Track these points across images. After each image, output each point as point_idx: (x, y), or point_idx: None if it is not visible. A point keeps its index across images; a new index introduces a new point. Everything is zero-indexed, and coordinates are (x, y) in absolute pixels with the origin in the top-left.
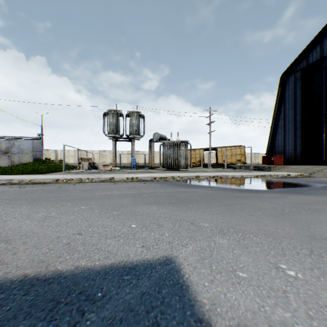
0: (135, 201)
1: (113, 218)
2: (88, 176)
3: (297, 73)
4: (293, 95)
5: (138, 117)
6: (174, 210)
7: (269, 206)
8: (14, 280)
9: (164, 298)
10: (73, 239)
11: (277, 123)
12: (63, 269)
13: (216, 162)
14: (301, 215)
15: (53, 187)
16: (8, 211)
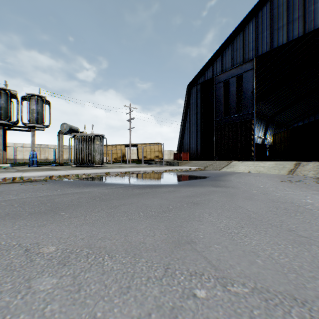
0: None
1: None
2: None
3: (198, 86)
4: (196, 103)
5: (41, 102)
6: (24, 227)
7: (158, 203)
8: None
9: None
10: None
11: (185, 125)
12: None
13: (138, 158)
14: (181, 211)
15: None
16: None
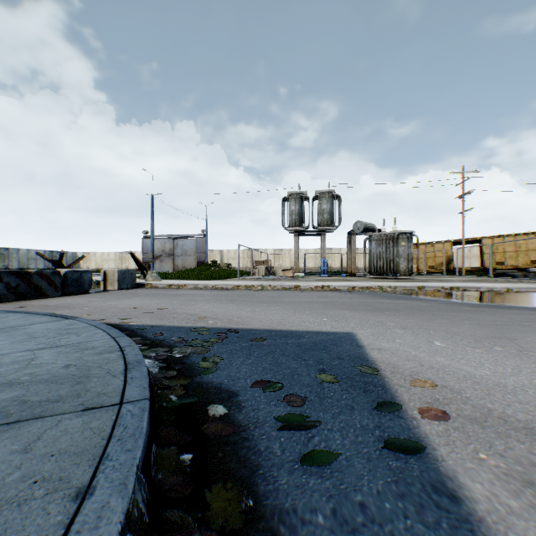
0: (326, 307)
1: (307, 315)
2: (268, 283)
3: None
4: None
5: (331, 199)
6: (366, 314)
7: (492, 319)
8: (260, 329)
9: (342, 340)
10: (281, 321)
11: None
12: (283, 329)
13: (481, 265)
14: (521, 327)
15: (238, 292)
16: (222, 306)
